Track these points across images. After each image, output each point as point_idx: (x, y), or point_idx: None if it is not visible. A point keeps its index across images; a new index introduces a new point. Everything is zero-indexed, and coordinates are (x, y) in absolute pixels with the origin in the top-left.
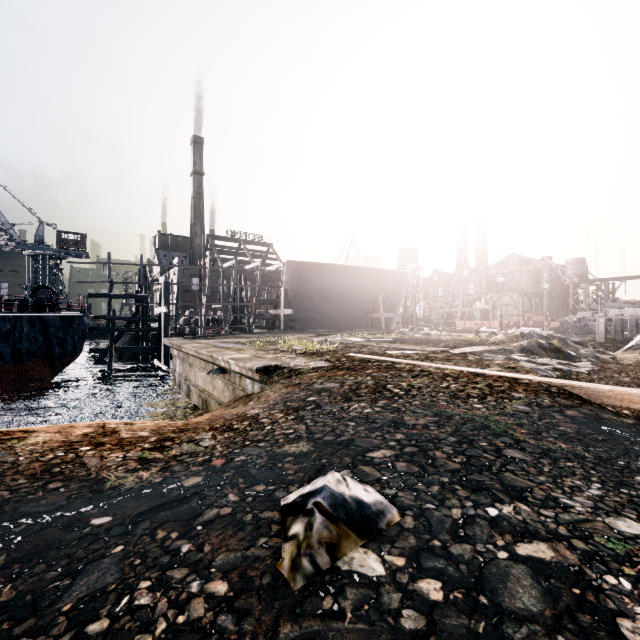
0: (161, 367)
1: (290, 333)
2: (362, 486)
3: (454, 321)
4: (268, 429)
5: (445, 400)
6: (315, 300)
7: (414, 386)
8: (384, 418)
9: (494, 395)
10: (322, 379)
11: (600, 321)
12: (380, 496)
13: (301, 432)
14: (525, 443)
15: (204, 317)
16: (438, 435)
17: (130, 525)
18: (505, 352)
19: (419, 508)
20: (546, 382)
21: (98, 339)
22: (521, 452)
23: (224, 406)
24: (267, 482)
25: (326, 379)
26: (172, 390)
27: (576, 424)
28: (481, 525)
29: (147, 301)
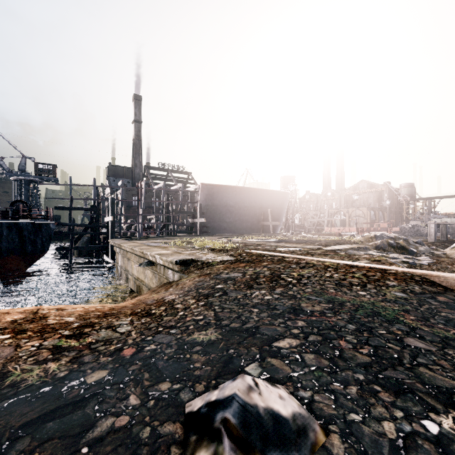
0: (108, 261)
1: (204, 236)
2: (275, 390)
3: (322, 228)
4: (181, 315)
5: (333, 288)
6: (222, 212)
7: (303, 275)
8: (283, 305)
9: (372, 283)
10: (228, 270)
11: (431, 227)
12: (296, 402)
13: (210, 318)
14: (420, 330)
15: (141, 224)
16: (337, 322)
17: (5, 444)
18: (364, 249)
19: (343, 420)
20: (409, 272)
21: (65, 241)
22: (422, 341)
23: (151, 291)
24: (173, 378)
25: (231, 270)
26: (115, 278)
27: (453, 310)
28: (428, 451)
29: (99, 213)
